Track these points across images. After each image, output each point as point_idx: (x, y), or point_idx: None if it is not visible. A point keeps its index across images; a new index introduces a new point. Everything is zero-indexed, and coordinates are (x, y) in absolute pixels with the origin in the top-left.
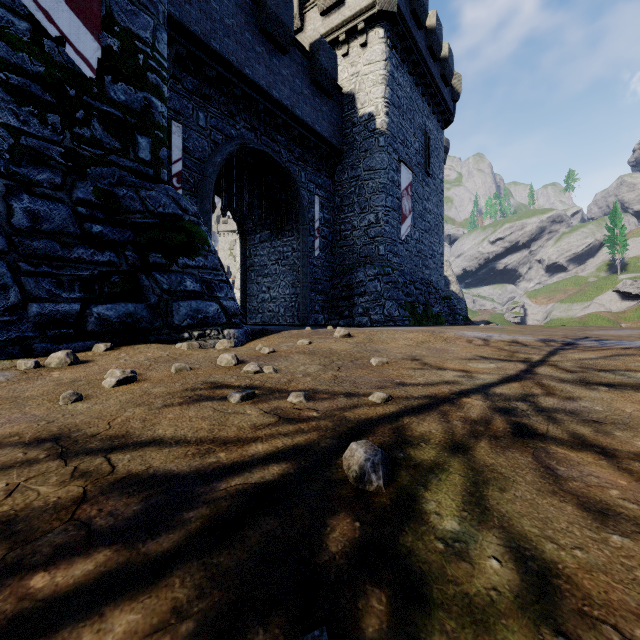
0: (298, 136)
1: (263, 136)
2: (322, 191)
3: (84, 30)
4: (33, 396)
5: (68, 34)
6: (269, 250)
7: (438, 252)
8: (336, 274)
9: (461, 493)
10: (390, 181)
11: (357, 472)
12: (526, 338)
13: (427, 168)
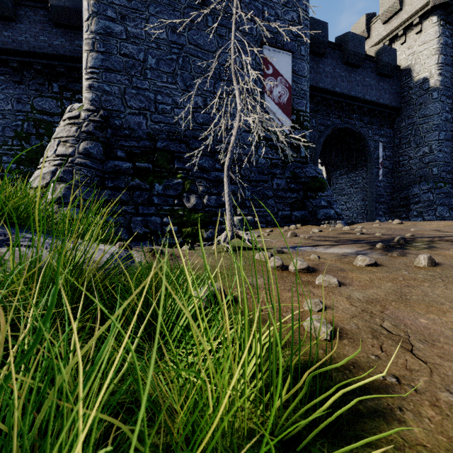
0: (367, 111)
1: (344, 118)
2: (384, 138)
3: (286, 118)
4: (301, 232)
5: (283, 122)
6: (346, 180)
7: None
8: (395, 190)
9: (424, 244)
10: (443, 121)
11: (397, 240)
12: None
13: None
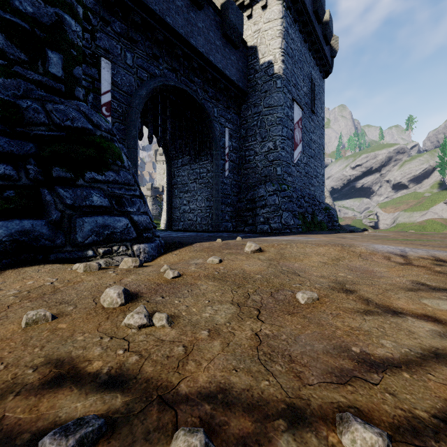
0: (211, 78)
1: (182, 77)
2: (231, 124)
3: None
4: None
5: None
6: (189, 171)
7: (320, 173)
8: (242, 190)
9: None
10: (285, 115)
11: None
12: (442, 253)
13: (313, 107)
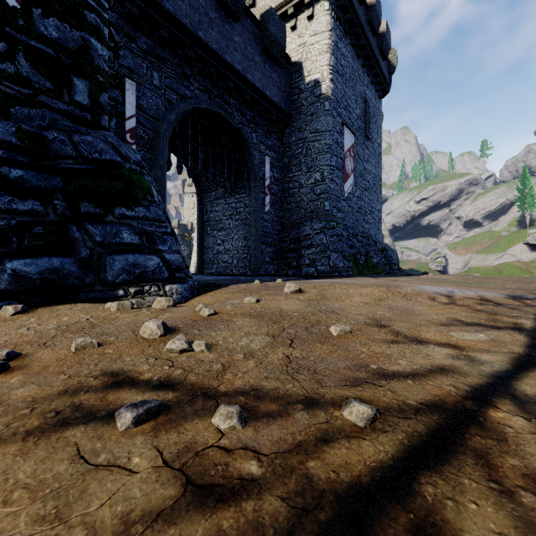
0: (249, 99)
1: (216, 98)
2: (272, 152)
3: None
4: None
5: None
6: (223, 206)
7: (376, 209)
8: (285, 228)
9: None
10: (334, 142)
11: None
12: (491, 294)
13: (367, 132)
